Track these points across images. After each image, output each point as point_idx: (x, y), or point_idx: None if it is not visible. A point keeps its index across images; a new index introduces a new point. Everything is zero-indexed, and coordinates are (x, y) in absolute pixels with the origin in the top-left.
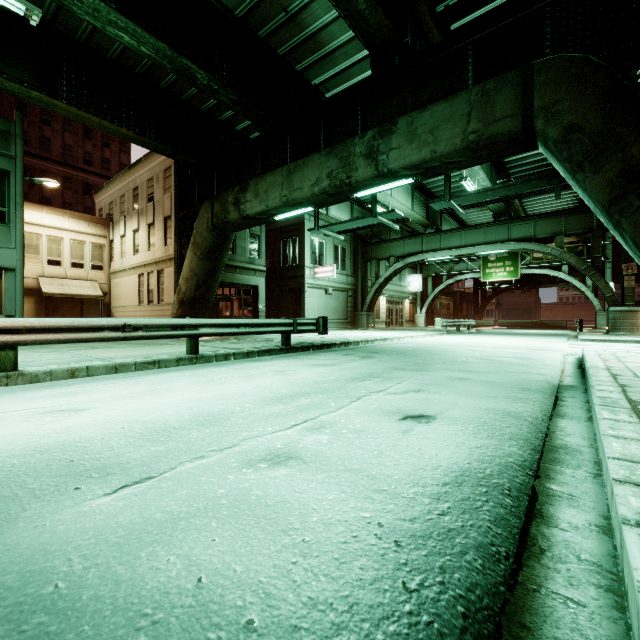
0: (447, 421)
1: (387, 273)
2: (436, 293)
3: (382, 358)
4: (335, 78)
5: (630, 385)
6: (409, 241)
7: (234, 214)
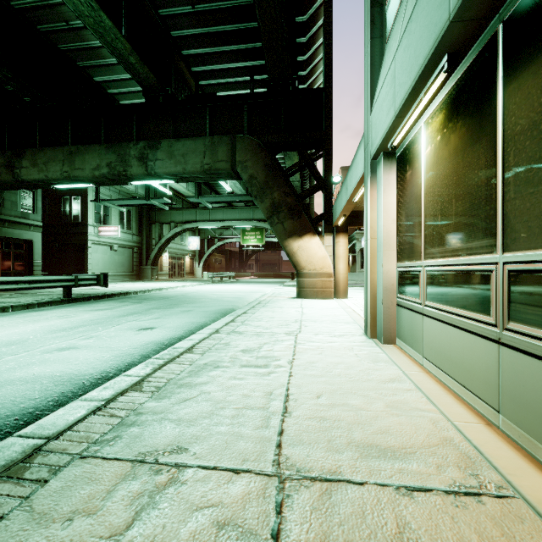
0: (161, 328)
1: (169, 235)
2: (210, 251)
3: (149, 302)
4: (116, 82)
5: (256, 307)
6: (187, 211)
7: (6, 176)
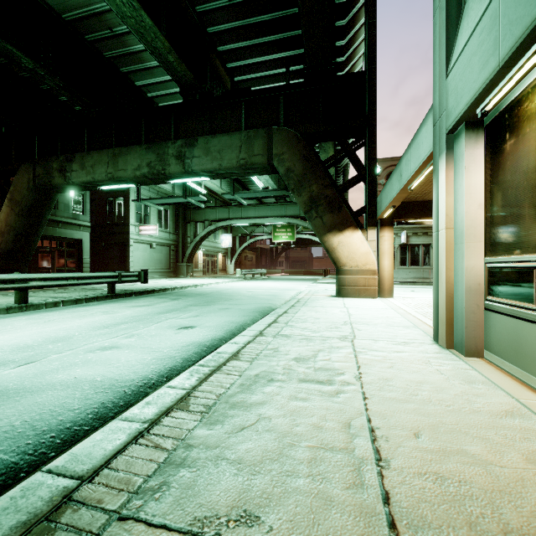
0: (201, 327)
1: (203, 233)
2: (242, 249)
3: (186, 299)
4: (155, 85)
5: (296, 306)
6: (220, 209)
7: (59, 179)
